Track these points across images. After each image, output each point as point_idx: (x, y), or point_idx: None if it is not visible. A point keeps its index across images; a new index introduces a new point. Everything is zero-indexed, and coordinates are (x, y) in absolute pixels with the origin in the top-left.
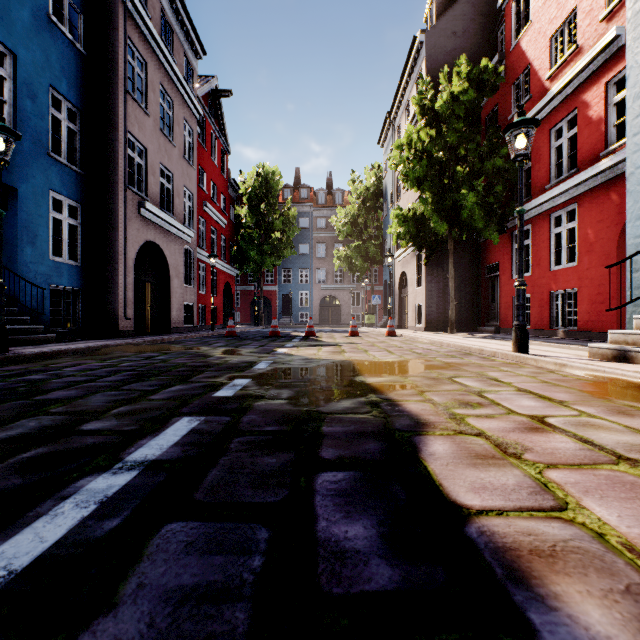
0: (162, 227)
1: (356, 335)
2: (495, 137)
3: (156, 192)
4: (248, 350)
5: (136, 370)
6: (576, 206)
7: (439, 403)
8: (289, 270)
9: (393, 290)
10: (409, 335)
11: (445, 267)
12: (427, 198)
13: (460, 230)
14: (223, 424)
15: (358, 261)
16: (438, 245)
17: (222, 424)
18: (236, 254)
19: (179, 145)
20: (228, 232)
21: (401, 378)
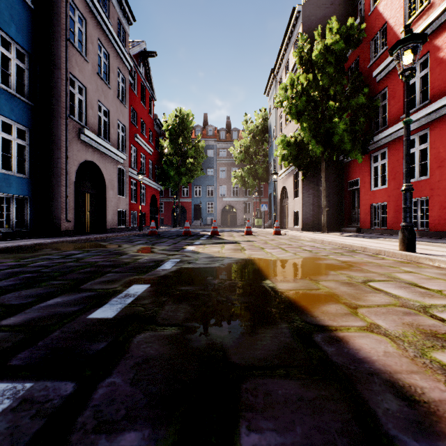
0: (99, 150)
1: (250, 234)
2: (357, 81)
3: (94, 122)
4: (161, 247)
5: (38, 271)
6: (428, 131)
7: (396, 335)
8: (199, 187)
9: (276, 200)
10: (292, 234)
11: (317, 182)
12: (306, 127)
13: (331, 152)
14: (46, 415)
15: (250, 179)
16: (313, 165)
17: (44, 415)
18: (160, 174)
19: (114, 88)
20: (154, 158)
21: (312, 283)
